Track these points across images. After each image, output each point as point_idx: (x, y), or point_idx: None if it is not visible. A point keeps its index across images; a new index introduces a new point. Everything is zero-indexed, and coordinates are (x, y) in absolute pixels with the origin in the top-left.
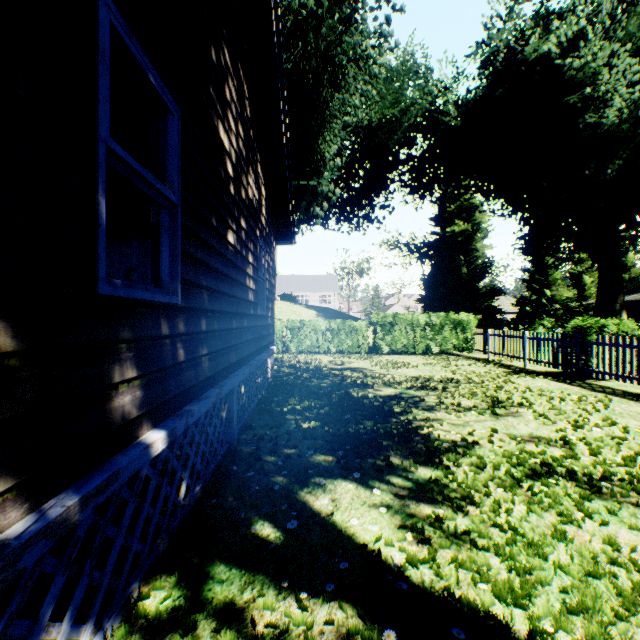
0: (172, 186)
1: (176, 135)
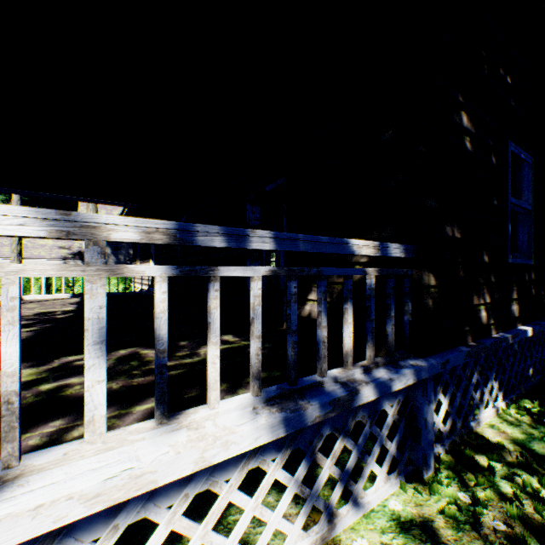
0: (527, 201)
1: (530, 173)
